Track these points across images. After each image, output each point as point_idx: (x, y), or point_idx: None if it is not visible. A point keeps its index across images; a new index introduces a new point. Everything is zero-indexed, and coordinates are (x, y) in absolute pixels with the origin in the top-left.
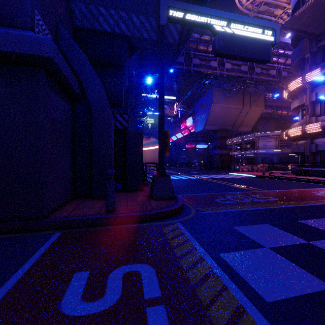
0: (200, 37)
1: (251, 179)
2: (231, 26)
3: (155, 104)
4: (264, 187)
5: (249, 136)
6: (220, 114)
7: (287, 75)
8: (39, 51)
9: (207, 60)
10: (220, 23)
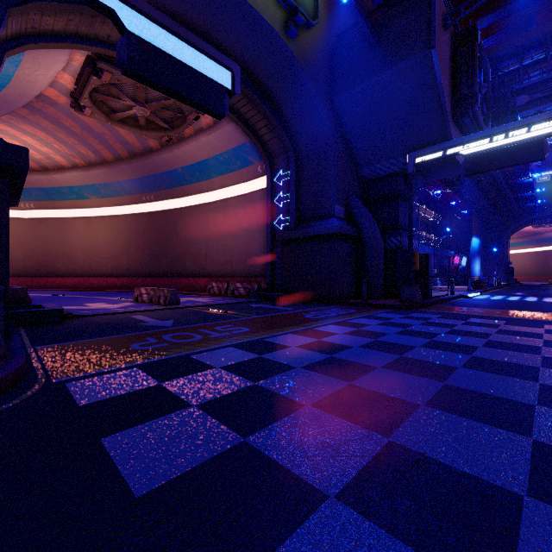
0: None
1: None
2: (482, 143)
3: None
4: None
5: None
6: None
7: None
8: (334, 231)
9: None
10: (468, 147)
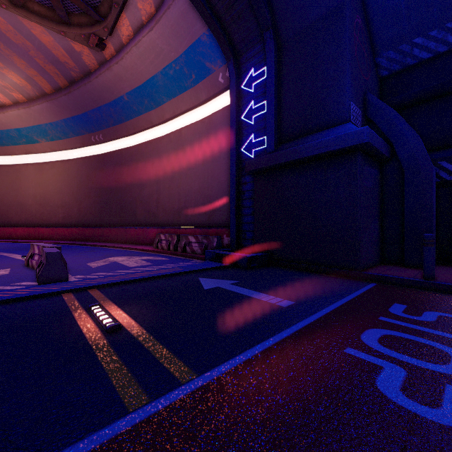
0: None
1: None
2: None
3: None
4: None
5: None
6: None
7: None
8: (358, 140)
9: None
10: None
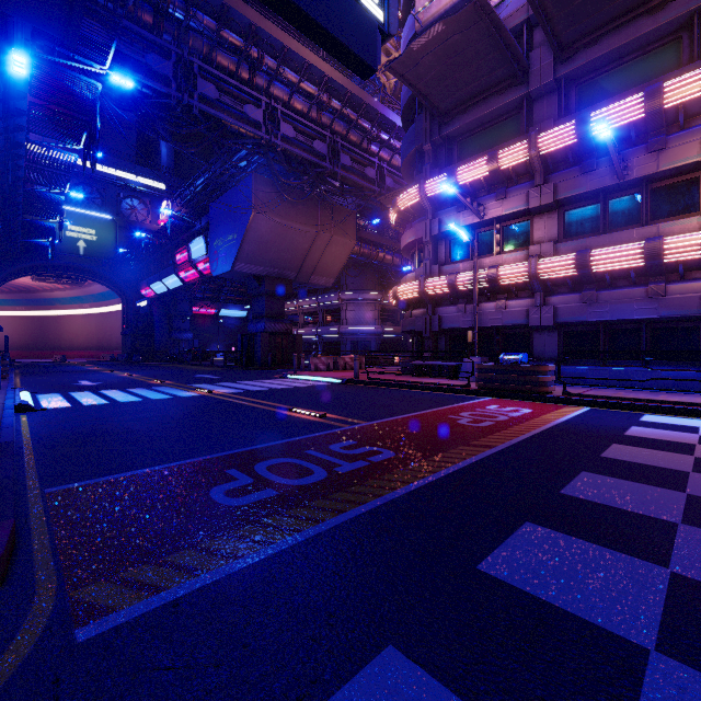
0: (219, 30)
1: (332, 389)
2: None
3: (100, 190)
4: (360, 412)
5: (330, 297)
6: (270, 238)
7: (394, 186)
8: None
9: (238, 98)
10: None
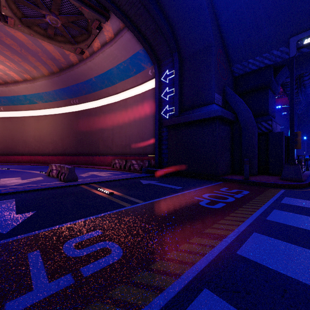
0: None
1: None
2: None
3: None
4: None
5: None
6: None
7: None
8: (216, 114)
9: None
10: None
